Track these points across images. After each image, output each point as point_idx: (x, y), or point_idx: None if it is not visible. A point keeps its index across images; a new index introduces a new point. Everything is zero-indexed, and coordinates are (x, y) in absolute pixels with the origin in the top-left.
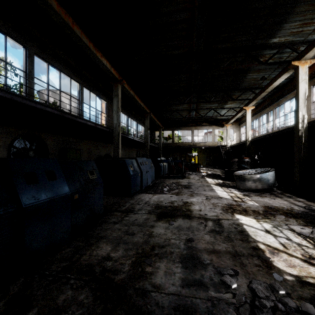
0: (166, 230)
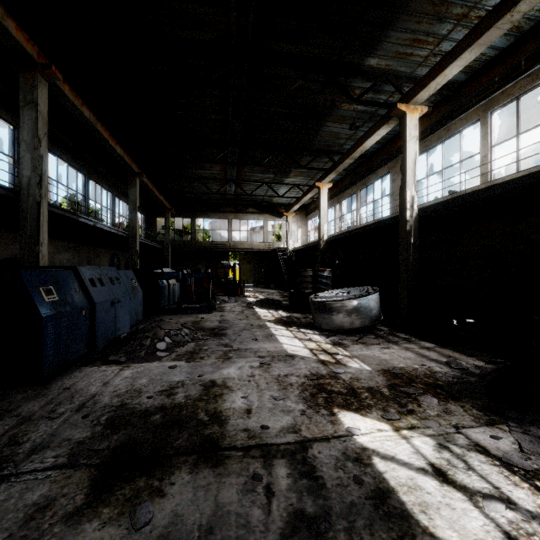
0: None
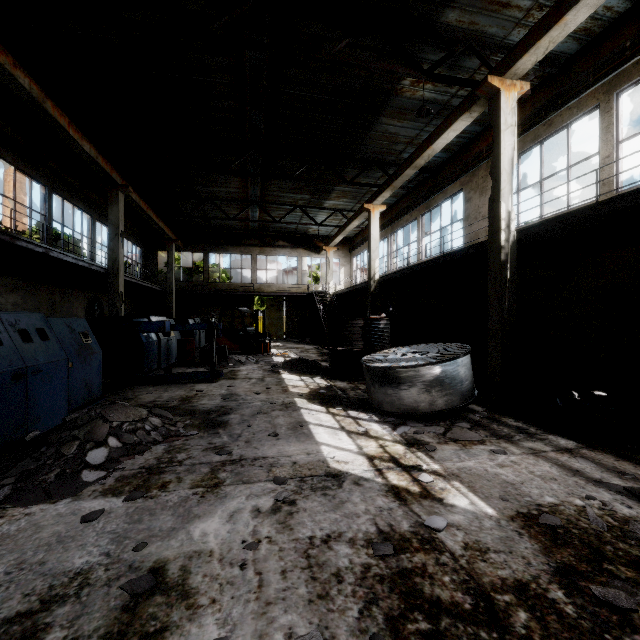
0: None
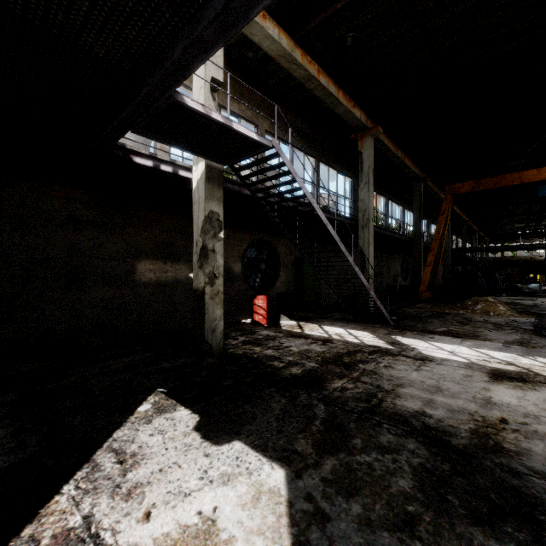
0: None
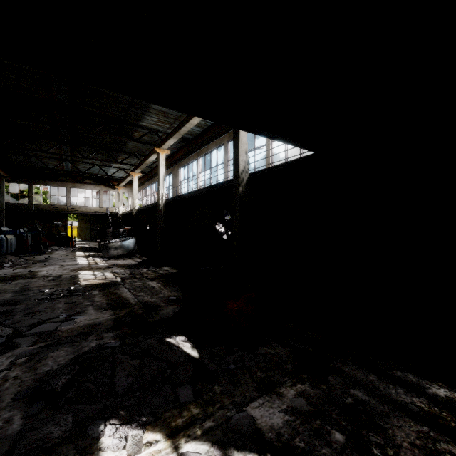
0: (2, 286)
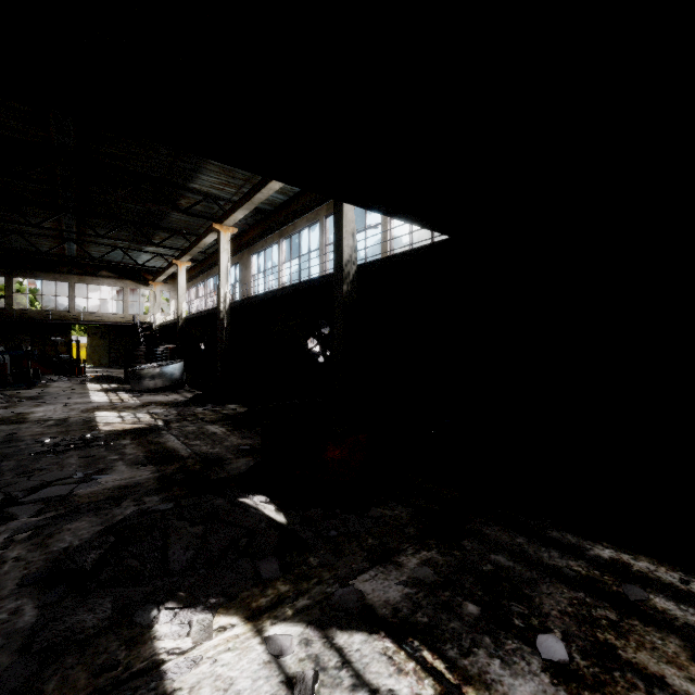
0: None
